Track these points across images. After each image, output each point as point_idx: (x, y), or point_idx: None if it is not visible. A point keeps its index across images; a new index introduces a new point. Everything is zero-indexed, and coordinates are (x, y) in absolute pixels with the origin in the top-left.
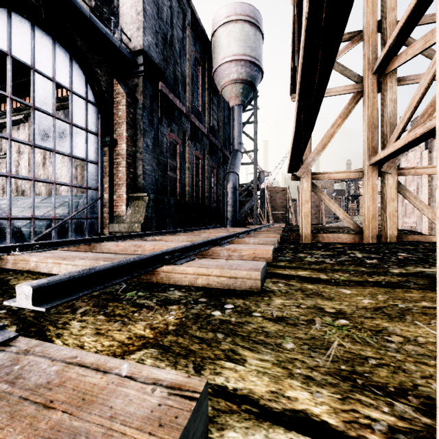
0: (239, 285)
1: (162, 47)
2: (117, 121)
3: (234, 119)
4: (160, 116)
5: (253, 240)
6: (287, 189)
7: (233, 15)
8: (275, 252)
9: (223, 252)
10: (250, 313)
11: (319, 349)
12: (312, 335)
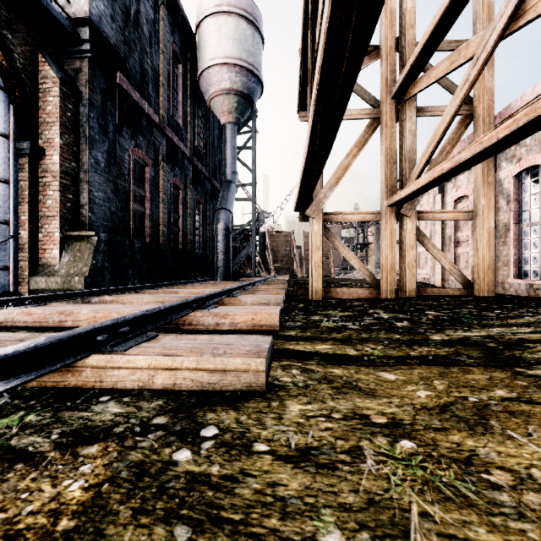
0: (230, 383)
1: (121, 24)
2: (44, 120)
3: (226, 140)
4: (118, 121)
5: (251, 298)
6: (292, 234)
7: (225, 5)
8: (281, 315)
9: (207, 318)
10: (248, 447)
11: (392, 539)
12: (368, 492)
